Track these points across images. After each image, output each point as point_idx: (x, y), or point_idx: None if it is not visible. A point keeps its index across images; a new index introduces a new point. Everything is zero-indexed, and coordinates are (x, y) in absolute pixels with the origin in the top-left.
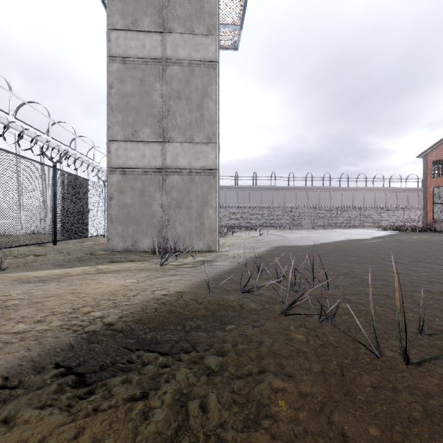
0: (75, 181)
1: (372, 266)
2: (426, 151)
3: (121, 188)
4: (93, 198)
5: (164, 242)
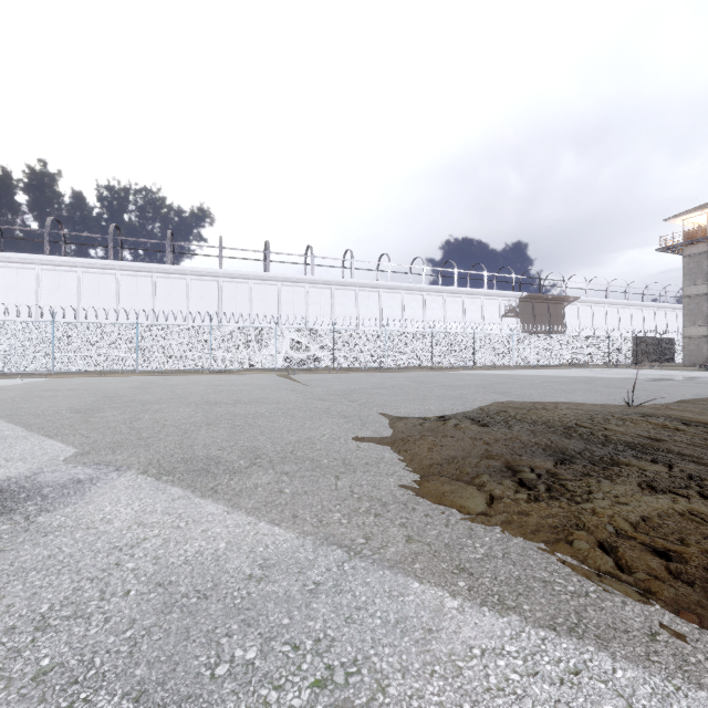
0: (668, 340)
1: None
2: None
3: (688, 344)
4: (677, 345)
5: (705, 364)
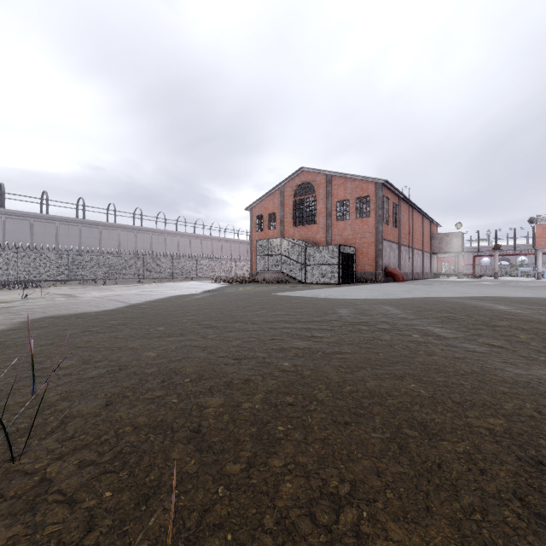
0: None
1: (179, 339)
2: (252, 205)
3: None
4: None
5: None
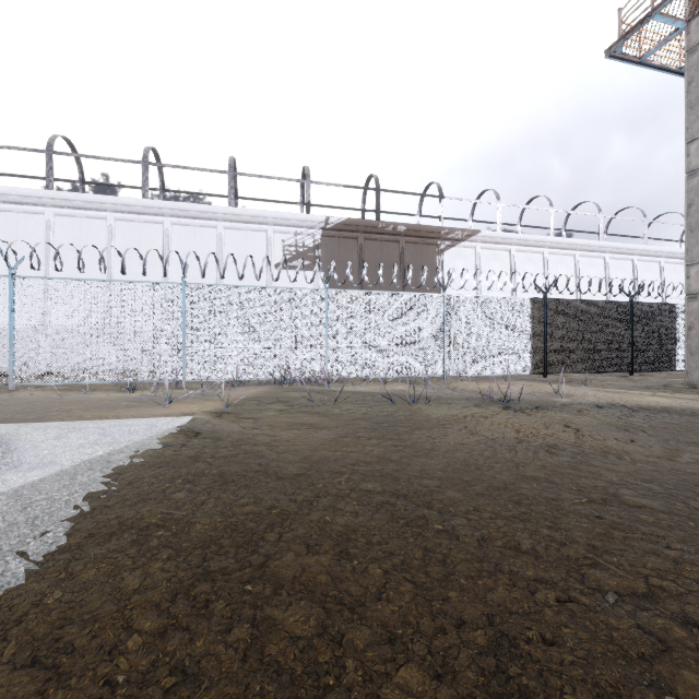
0: (656, 310)
1: None
2: None
3: None
4: (684, 324)
5: None
